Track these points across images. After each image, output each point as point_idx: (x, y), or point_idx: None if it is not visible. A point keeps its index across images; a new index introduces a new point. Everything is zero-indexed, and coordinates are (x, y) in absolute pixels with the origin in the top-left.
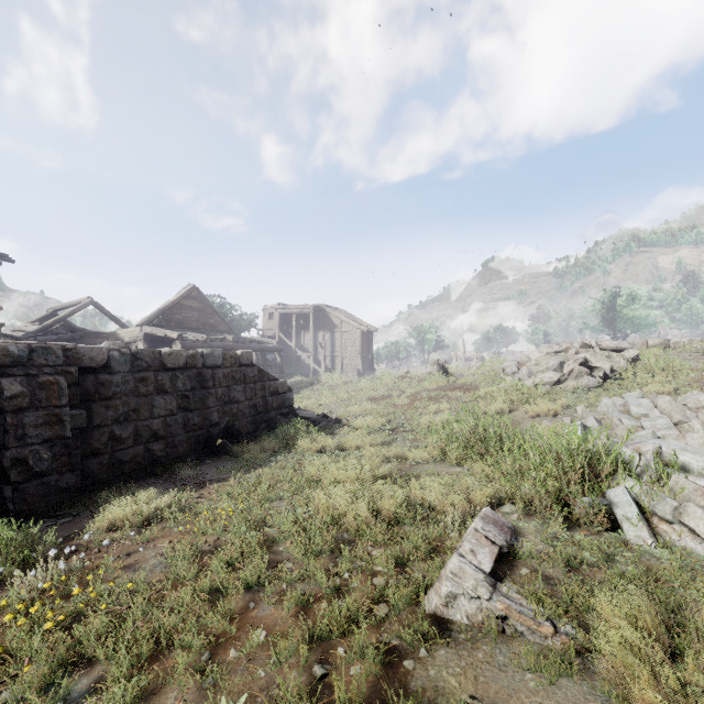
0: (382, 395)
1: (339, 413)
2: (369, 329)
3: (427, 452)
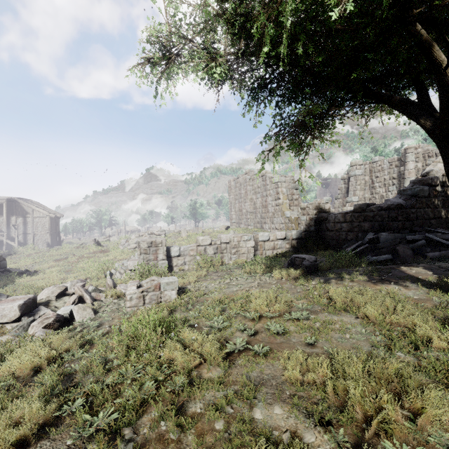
0: (63, 258)
1: (36, 268)
2: (56, 215)
3: (76, 274)
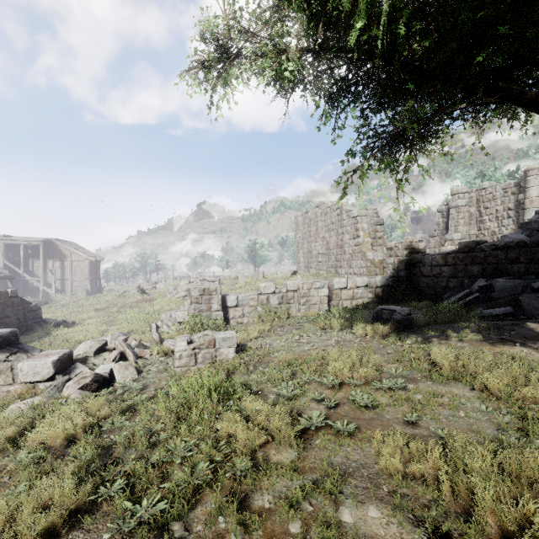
0: (103, 307)
1: (74, 319)
2: (96, 259)
3: (117, 327)
